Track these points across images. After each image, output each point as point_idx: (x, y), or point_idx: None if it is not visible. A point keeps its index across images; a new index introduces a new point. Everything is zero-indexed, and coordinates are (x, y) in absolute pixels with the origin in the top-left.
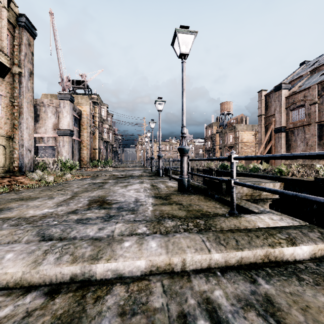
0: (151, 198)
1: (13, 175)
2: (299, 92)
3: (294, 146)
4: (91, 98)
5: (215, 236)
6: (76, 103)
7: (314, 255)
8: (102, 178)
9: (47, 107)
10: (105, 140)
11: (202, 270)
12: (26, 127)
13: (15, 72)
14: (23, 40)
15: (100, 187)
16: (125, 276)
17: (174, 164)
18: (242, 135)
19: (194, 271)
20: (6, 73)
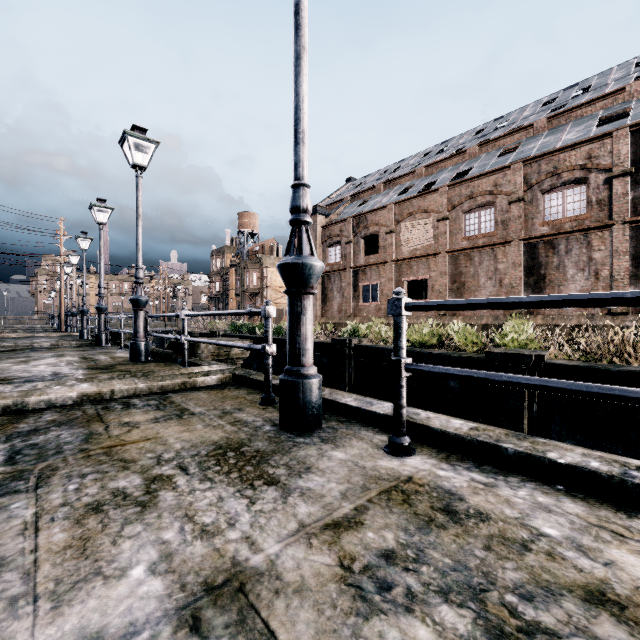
0: (82, 370)
1: None
2: (336, 224)
3: (331, 298)
4: None
5: (147, 377)
6: None
7: (221, 382)
8: None
9: None
10: None
11: (129, 396)
12: None
13: None
14: None
15: None
16: (58, 404)
17: None
18: (272, 275)
19: (122, 397)
20: None
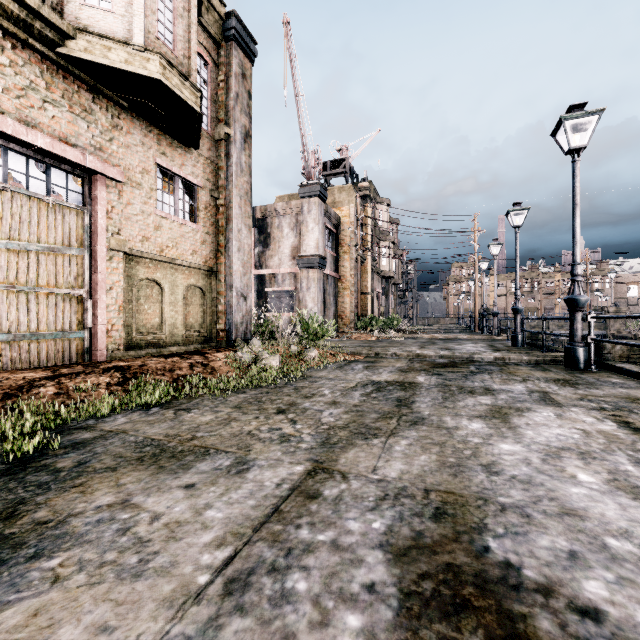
0: None
1: (215, 349)
2: None
3: None
4: (358, 190)
5: None
6: (330, 202)
7: None
8: (392, 365)
9: (282, 218)
10: (383, 276)
11: None
12: (237, 249)
13: (220, 136)
14: (231, 68)
15: (404, 411)
16: None
17: (556, 325)
18: None
19: None
20: (198, 131)
